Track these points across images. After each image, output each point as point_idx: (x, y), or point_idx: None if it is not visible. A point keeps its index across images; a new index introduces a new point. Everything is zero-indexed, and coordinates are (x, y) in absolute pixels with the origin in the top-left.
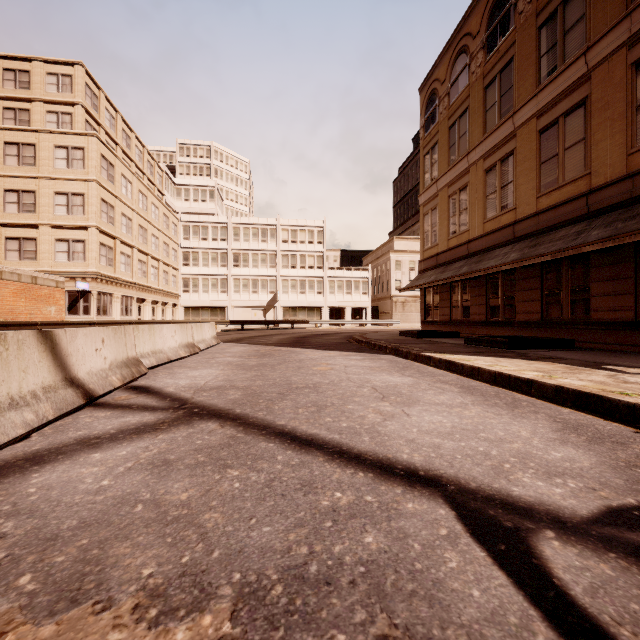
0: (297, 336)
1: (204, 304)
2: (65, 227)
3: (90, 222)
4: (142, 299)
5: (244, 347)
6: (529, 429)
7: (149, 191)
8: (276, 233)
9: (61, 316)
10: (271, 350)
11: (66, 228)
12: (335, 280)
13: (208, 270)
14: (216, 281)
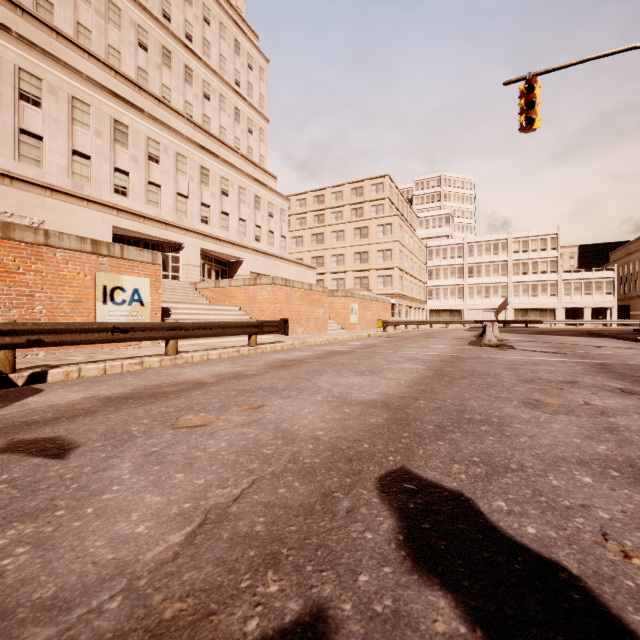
0: (538, 331)
1: (444, 308)
2: (382, 269)
3: (395, 265)
4: (410, 306)
5: (512, 334)
6: (628, 345)
7: (413, 234)
8: (507, 246)
9: (389, 318)
10: (530, 335)
11: (382, 269)
12: (571, 282)
13: (447, 282)
14: (453, 290)
